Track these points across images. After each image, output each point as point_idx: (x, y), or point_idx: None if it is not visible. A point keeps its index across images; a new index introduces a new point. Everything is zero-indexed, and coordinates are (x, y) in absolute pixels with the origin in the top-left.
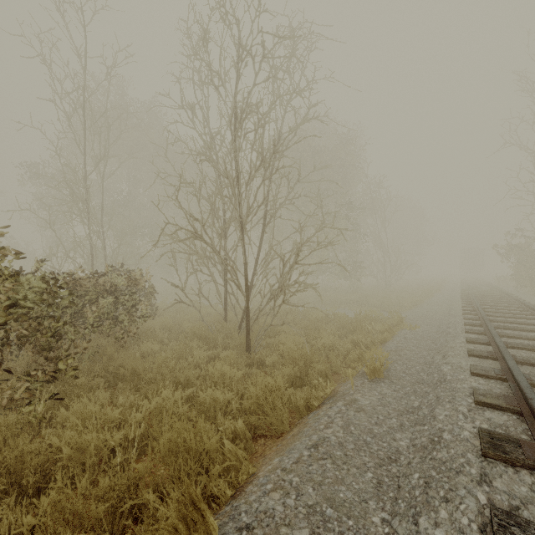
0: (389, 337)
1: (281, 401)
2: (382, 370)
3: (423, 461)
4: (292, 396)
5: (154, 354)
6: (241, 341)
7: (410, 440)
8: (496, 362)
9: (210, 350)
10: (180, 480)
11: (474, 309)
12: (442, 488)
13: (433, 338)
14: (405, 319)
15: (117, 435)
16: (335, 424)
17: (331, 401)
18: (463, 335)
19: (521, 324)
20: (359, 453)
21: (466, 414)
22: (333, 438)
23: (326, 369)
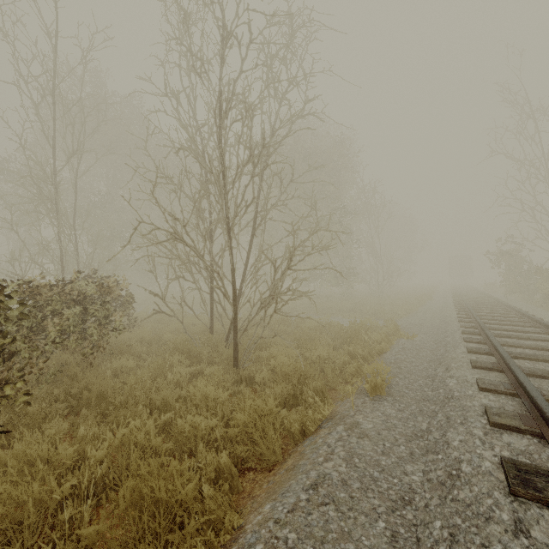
0: (386, 347)
1: (273, 427)
2: (384, 387)
3: (443, 504)
4: (286, 420)
5: (129, 371)
6: (228, 354)
7: (423, 473)
8: (502, 374)
9: (193, 366)
10: (146, 542)
11: (469, 317)
12: (472, 543)
13: (432, 348)
14: (400, 328)
15: (67, 483)
16: (336, 455)
17: (329, 425)
18: (463, 345)
19: (517, 332)
20: (366, 494)
21: (483, 438)
22: (335, 474)
23: (322, 385)
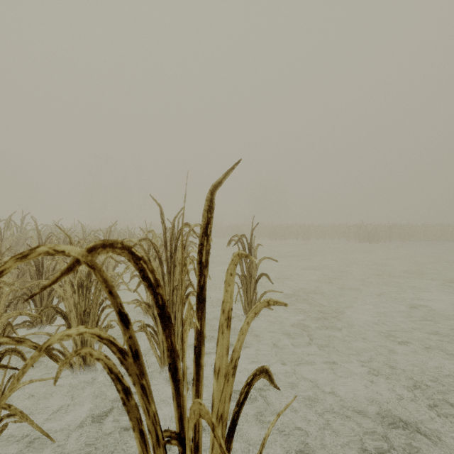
0: None
1: None
2: None
3: None
4: None
5: None
6: None
7: None
8: None
9: None
10: None
11: None
12: None
13: None
14: None
15: None
16: None
17: None
18: None
19: None
20: None
21: None
22: None
23: None
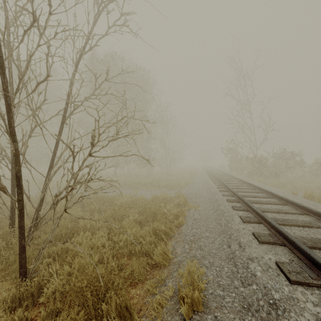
0: (183, 221)
1: None
2: (202, 300)
3: None
4: None
5: None
6: None
7: None
8: (284, 248)
9: None
10: None
11: (224, 187)
12: None
13: (215, 218)
14: (185, 197)
15: None
16: None
17: None
18: (235, 213)
19: (255, 197)
20: None
21: None
22: None
23: (127, 300)
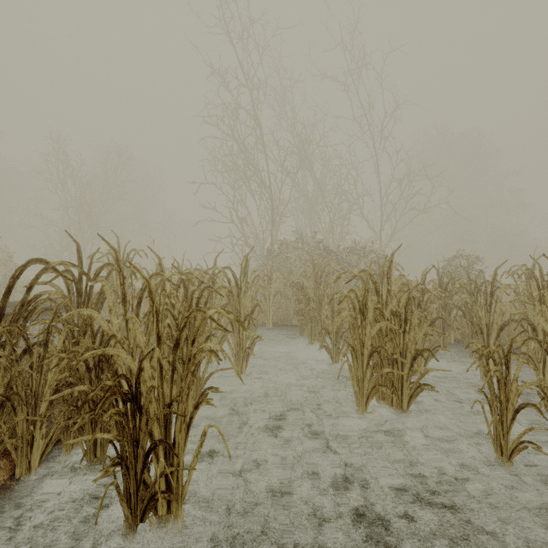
0: None
1: None
2: None
3: None
4: None
5: None
6: None
7: None
8: None
9: None
10: None
11: None
12: None
13: None
14: None
15: None
16: None
17: None
18: None
19: None
20: None
21: None
22: None
23: None
